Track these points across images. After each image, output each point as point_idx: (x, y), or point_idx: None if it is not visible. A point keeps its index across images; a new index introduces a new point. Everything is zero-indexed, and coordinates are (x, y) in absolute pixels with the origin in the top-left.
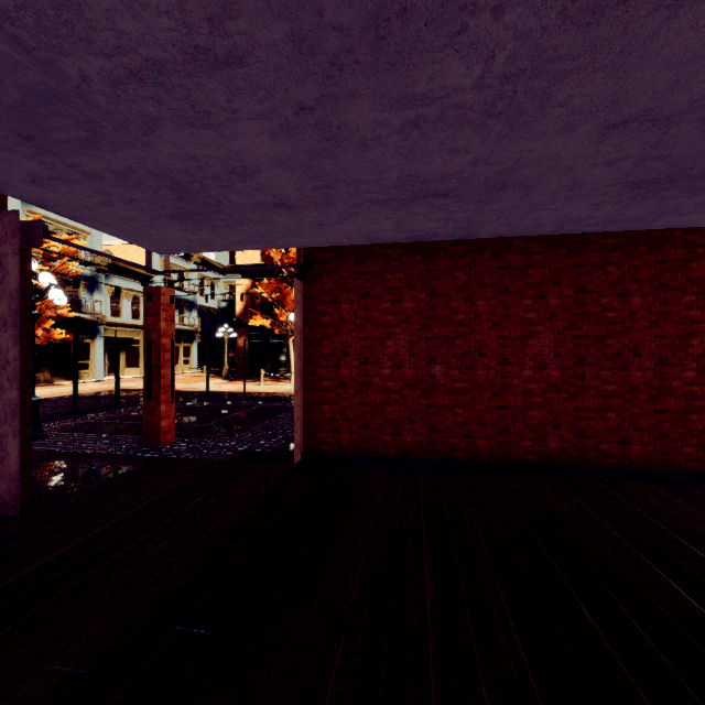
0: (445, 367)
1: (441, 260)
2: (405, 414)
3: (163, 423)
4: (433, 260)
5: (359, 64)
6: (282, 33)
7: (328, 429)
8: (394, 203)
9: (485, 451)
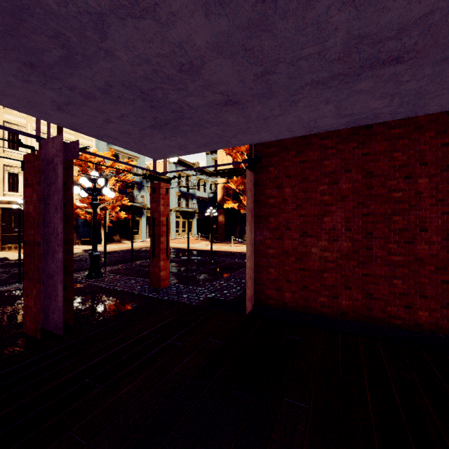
0: (382, 241)
1: (377, 144)
2: (341, 281)
3: (162, 273)
4: (369, 144)
5: None
6: None
7: (273, 287)
8: (336, 81)
9: (427, 322)
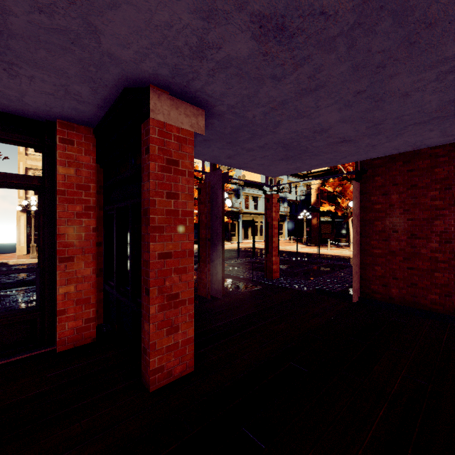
0: None
1: None
2: (454, 280)
3: (274, 267)
4: None
5: (397, 60)
6: (346, 67)
7: (379, 283)
8: (437, 120)
9: None
